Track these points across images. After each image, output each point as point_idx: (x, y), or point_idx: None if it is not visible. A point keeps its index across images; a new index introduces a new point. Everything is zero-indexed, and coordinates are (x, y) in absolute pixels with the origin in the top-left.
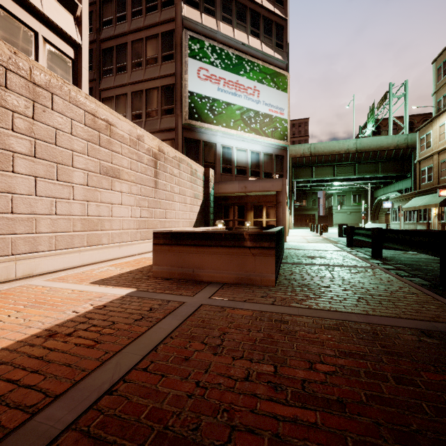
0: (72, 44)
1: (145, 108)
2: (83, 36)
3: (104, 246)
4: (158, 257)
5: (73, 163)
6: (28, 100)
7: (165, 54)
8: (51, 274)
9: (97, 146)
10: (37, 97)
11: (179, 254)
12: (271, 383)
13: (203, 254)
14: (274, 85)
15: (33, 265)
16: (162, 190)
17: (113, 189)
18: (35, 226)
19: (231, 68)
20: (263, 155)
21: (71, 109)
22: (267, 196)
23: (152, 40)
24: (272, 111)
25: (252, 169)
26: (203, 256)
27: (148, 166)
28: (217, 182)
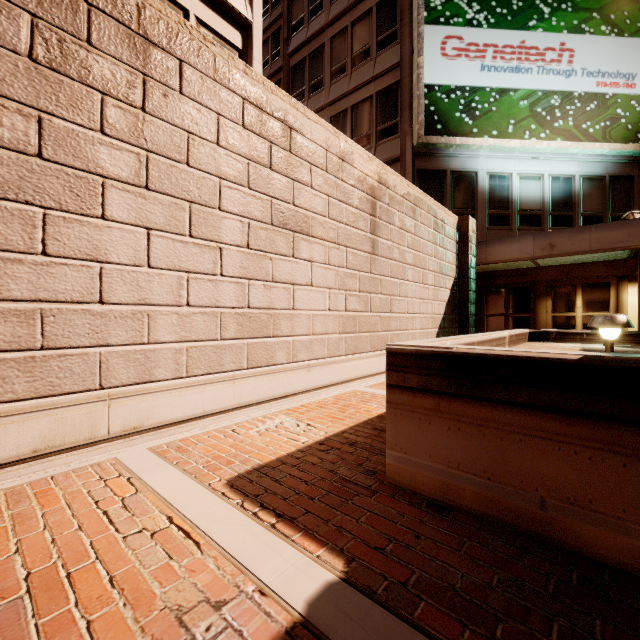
0: (239, 25)
1: (350, 136)
2: (255, 7)
3: (280, 367)
4: (402, 427)
5: (221, 202)
6: (134, 71)
7: (382, 36)
8: (179, 426)
9: (266, 170)
10: (151, 67)
11: (478, 429)
12: None
13: (592, 449)
14: (609, 29)
15: (144, 409)
16: (383, 258)
17: (296, 255)
18: (147, 328)
19: (508, 21)
20: (581, 182)
21: (217, 95)
22: (586, 267)
23: (362, 23)
24: (605, 85)
25: (555, 213)
26: (596, 460)
27: (359, 211)
28: (482, 243)
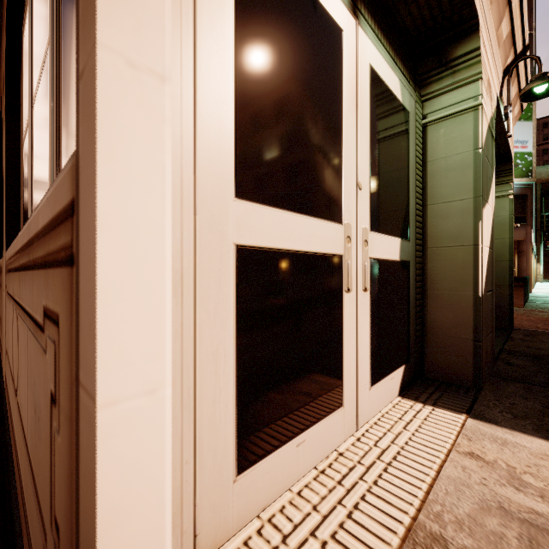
0: None
1: None
2: None
3: None
4: None
5: None
6: None
7: None
8: None
9: None
10: None
11: None
12: (526, 317)
13: None
14: None
15: None
16: None
17: None
18: None
19: None
20: None
21: None
22: None
23: None
24: None
25: None
26: None
27: None
28: None
